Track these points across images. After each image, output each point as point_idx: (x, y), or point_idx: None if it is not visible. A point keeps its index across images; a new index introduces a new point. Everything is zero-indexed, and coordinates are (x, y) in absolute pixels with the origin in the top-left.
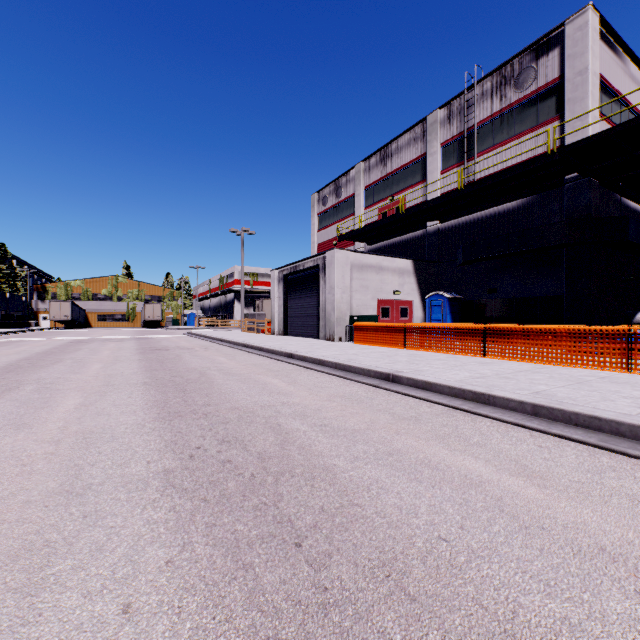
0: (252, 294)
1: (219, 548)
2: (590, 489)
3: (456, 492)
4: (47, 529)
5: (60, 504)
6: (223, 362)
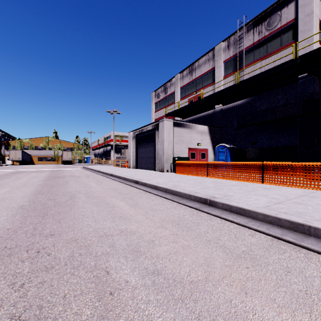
0: (120, 146)
1: None
2: None
3: None
4: None
5: None
6: (92, 186)
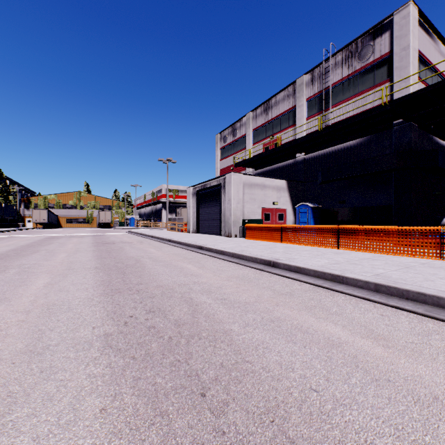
0: (174, 204)
1: (142, 398)
2: (422, 348)
3: (322, 351)
4: (11, 382)
5: (24, 361)
6: (153, 252)
